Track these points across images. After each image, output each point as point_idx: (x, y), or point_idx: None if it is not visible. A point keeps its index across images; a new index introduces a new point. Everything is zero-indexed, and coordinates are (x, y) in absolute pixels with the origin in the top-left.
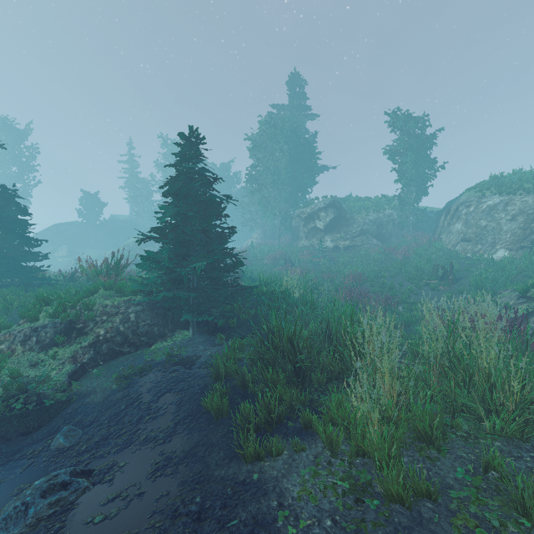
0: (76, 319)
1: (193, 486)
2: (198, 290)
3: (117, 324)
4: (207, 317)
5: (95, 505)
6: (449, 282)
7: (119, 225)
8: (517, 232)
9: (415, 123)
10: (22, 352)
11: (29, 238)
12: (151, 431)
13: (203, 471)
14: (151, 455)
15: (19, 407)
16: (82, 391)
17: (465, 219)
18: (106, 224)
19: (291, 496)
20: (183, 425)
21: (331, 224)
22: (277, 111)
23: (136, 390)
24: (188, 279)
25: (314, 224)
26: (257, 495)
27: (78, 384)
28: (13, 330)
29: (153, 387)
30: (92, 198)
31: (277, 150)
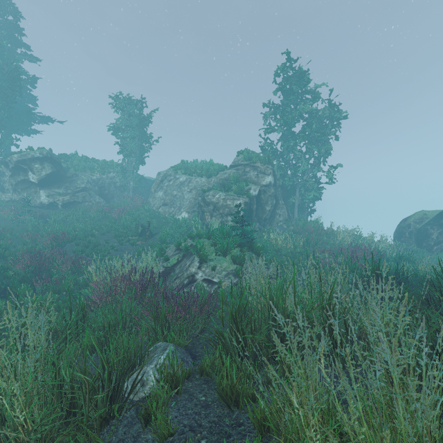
0: None
1: None
2: None
3: None
4: None
5: None
6: (146, 237)
7: None
8: (192, 201)
9: (135, 106)
10: None
11: None
12: None
13: None
14: None
15: None
16: None
17: (166, 188)
18: None
19: None
20: None
21: (49, 179)
22: None
23: None
24: None
25: (25, 175)
26: None
27: None
28: None
29: None
30: None
31: None
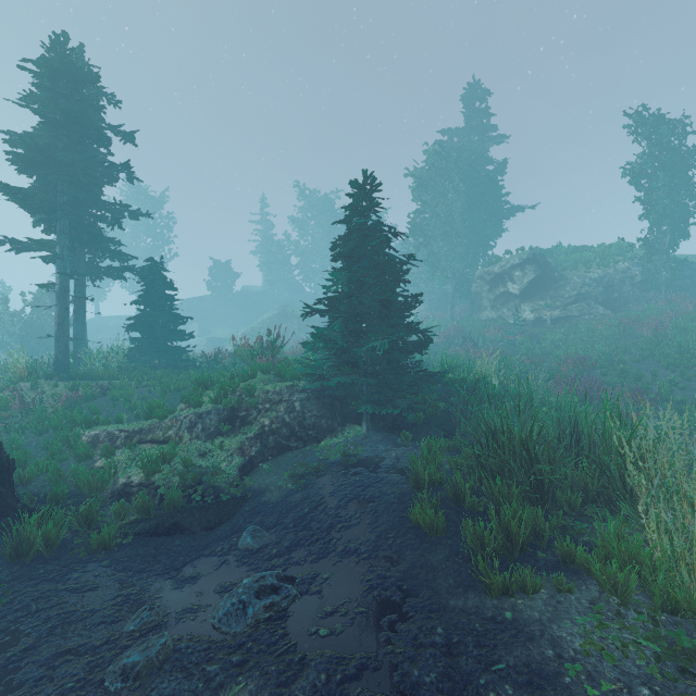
0: (238, 406)
1: (427, 614)
2: (377, 376)
3: (282, 414)
4: (392, 409)
5: (312, 616)
6: None
7: (252, 298)
8: None
9: (671, 129)
10: (190, 440)
11: (176, 315)
12: (348, 542)
13: (432, 597)
14: (358, 570)
15: (199, 499)
16: (255, 488)
17: None
18: (238, 297)
19: (572, 648)
20: (388, 540)
21: (531, 288)
22: (448, 138)
23: (316, 493)
24: (362, 361)
25: (504, 287)
26: (519, 638)
27: (249, 479)
28: (179, 416)
29: (336, 491)
30: (223, 268)
31: (450, 191)
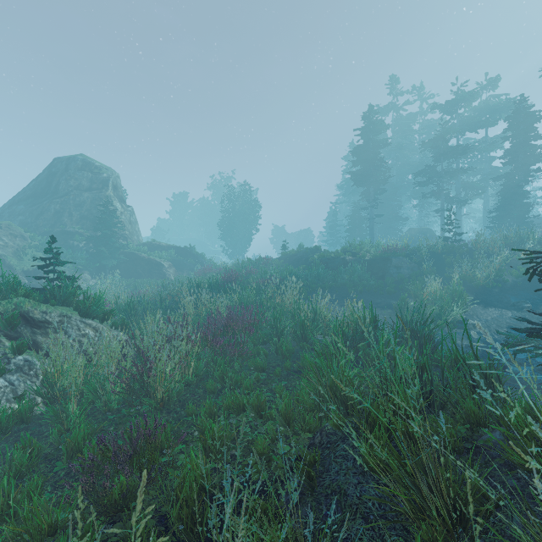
0: None
1: None
2: None
3: None
4: None
5: None
6: None
7: None
8: None
9: None
10: None
11: None
12: None
13: None
14: None
15: None
16: None
17: None
18: None
19: None
20: None
21: None
22: None
23: None
24: None
25: None
26: None
27: None
28: None
29: None
30: None
31: None
